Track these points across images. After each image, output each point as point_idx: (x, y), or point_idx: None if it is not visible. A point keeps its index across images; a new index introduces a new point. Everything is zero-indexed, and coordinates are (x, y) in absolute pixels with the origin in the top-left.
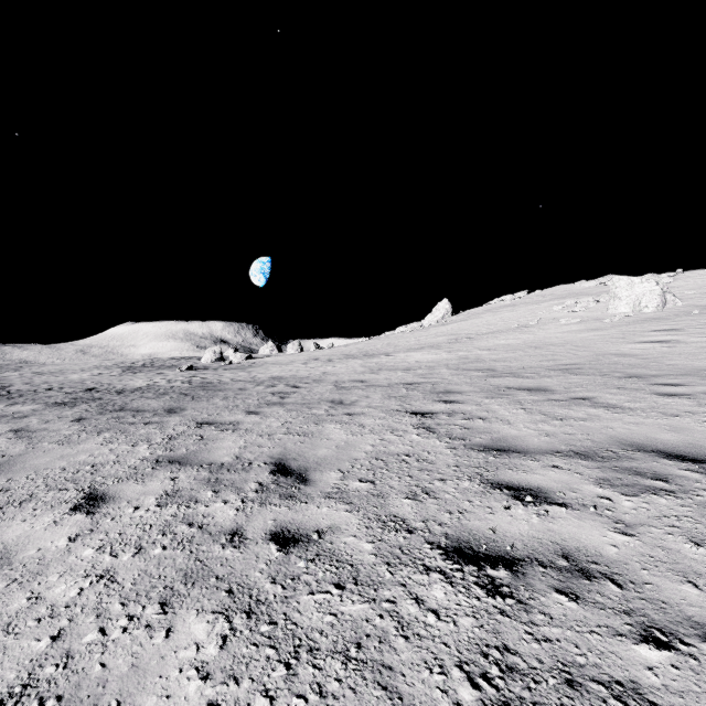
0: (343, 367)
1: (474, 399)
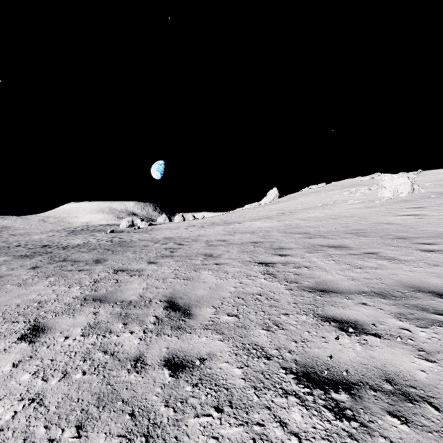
0: (211, 231)
1: (299, 253)
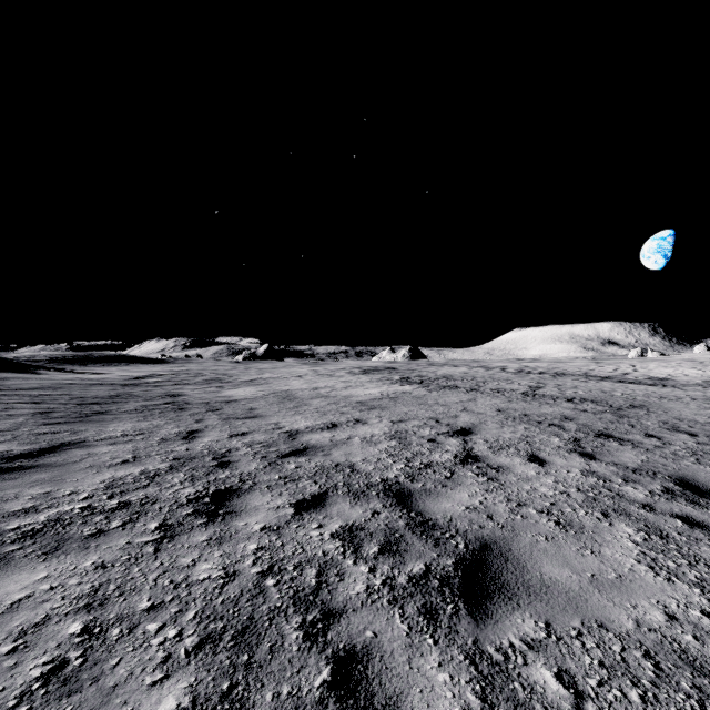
0: None
1: None
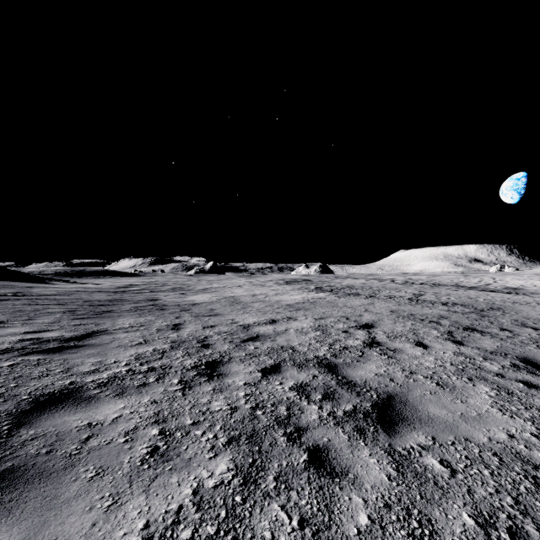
0: None
1: None
